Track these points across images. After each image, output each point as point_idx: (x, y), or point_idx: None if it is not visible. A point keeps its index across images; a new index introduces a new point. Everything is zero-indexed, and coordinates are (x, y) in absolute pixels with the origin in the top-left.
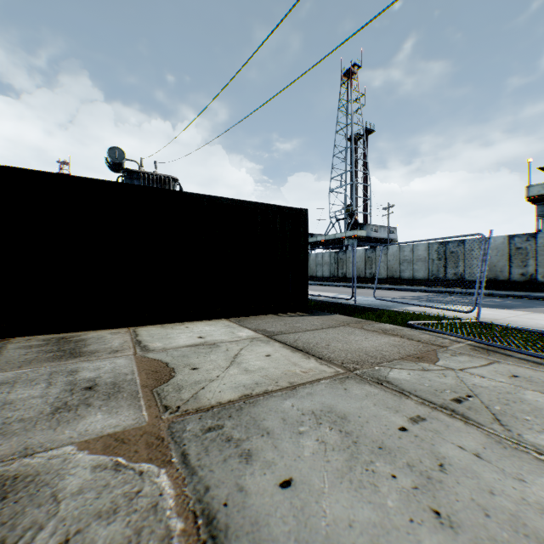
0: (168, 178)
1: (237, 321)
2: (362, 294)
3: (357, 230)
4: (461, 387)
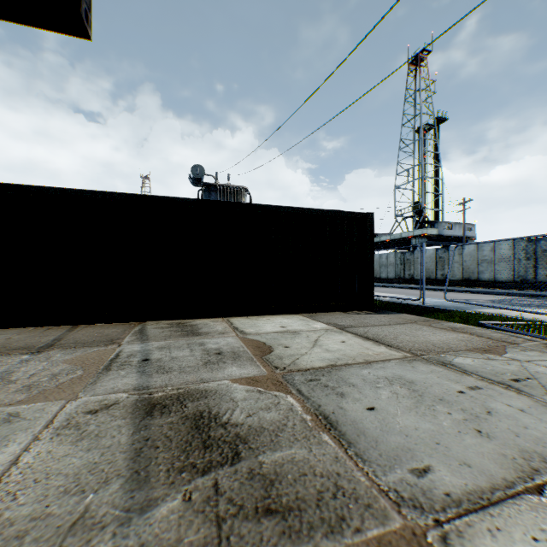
0: (240, 189)
1: (309, 316)
2: (432, 296)
3: (426, 229)
4: (522, 372)
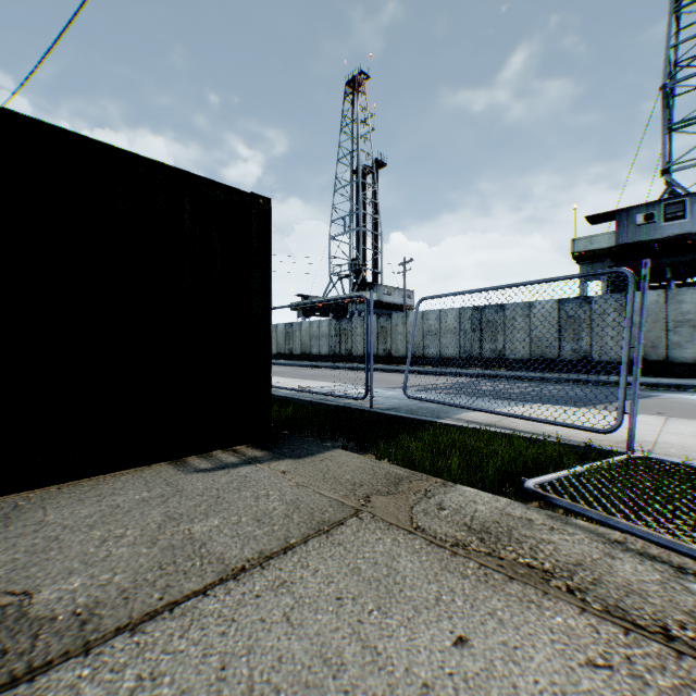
0: None
1: None
2: (377, 382)
3: (365, 292)
4: None
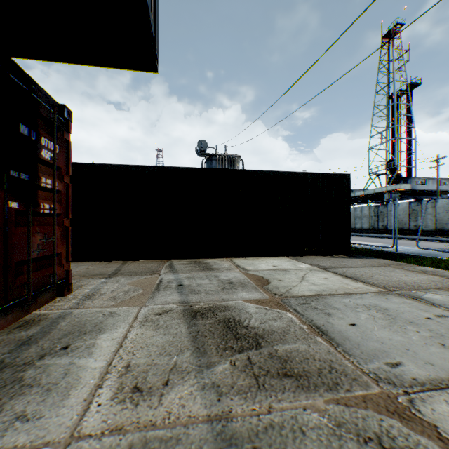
0: (234, 157)
1: (295, 259)
2: (404, 244)
3: (399, 184)
4: None
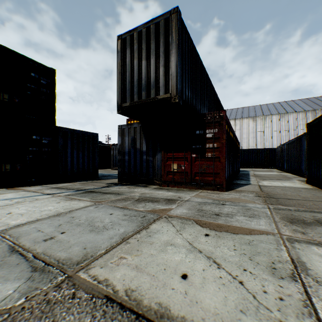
0: None
1: None
2: None
3: None
4: None
